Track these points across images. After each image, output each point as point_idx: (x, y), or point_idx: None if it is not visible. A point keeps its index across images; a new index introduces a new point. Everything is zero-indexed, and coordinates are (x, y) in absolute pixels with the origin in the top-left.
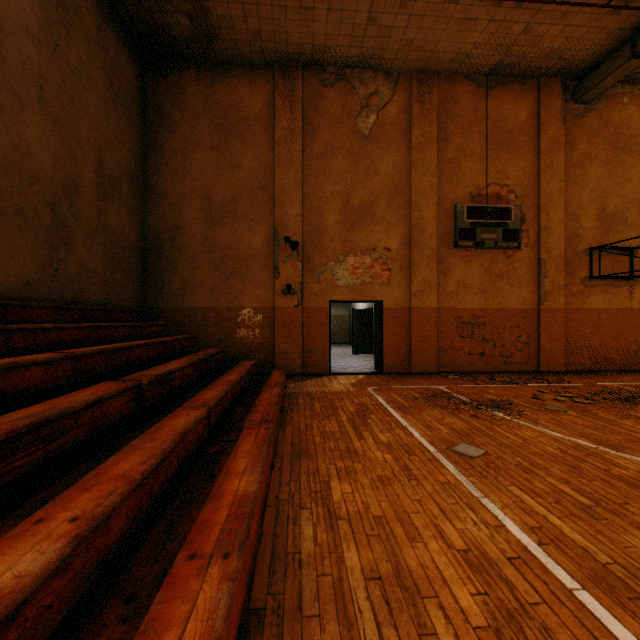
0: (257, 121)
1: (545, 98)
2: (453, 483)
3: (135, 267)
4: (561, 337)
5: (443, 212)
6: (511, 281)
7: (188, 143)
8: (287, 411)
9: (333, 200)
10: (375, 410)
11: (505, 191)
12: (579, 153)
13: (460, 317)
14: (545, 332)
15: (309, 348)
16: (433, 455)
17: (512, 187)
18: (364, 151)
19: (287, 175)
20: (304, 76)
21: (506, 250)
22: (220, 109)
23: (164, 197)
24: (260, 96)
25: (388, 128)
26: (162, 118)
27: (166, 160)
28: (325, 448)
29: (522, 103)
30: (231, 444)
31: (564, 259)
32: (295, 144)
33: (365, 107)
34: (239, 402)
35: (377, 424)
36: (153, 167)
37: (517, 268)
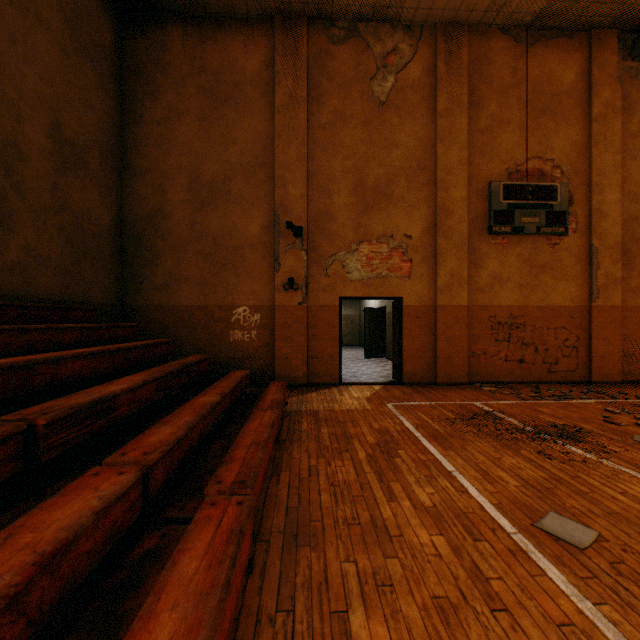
0: (254, 85)
1: (598, 54)
2: (579, 625)
3: (109, 257)
4: (617, 341)
5: (474, 192)
6: (556, 274)
7: (173, 112)
8: (285, 442)
9: (343, 178)
10: (403, 441)
11: (549, 166)
12: (638, 120)
13: (495, 317)
14: (598, 335)
15: (315, 353)
16: (513, 540)
17: (557, 161)
18: (380, 120)
19: (289, 149)
20: (309, 32)
21: (550, 237)
22: (210, 72)
23: (145, 176)
24: (257, 56)
25: (409, 92)
26: (143, 83)
27: (147, 132)
28: (337, 520)
29: (569, 61)
30: (180, 530)
31: (620, 247)
32: (299, 112)
33: (381, 68)
34: (218, 433)
35: (410, 468)
36: (132, 141)
37: (563, 258)
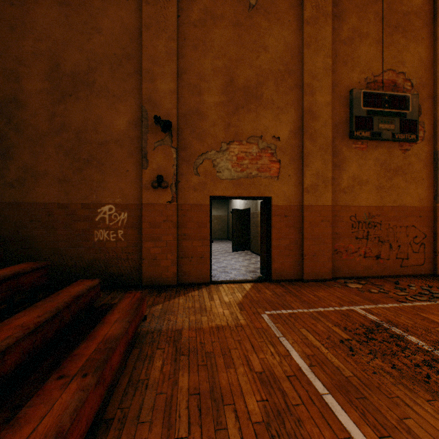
0: None
1: None
2: None
3: None
4: None
5: (337, 98)
6: (407, 177)
7: None
8: (108, 430)
9: (214, 77)
10: (304, 411)
11: (401, 79)
12: None
13: (355, 216)
14: None
15: (185, 253)
16: None
17: (408, 75)
18: (250, 22)
19: (158, 42)
20: None
21: (402, 143)
22: None
23: None
24: None
25: None
26: None
27: None
28: None
29: None
30: None
31: None
32: (168, 5)
33: None
34: None
35: None
36: None
37: (413, 163)
